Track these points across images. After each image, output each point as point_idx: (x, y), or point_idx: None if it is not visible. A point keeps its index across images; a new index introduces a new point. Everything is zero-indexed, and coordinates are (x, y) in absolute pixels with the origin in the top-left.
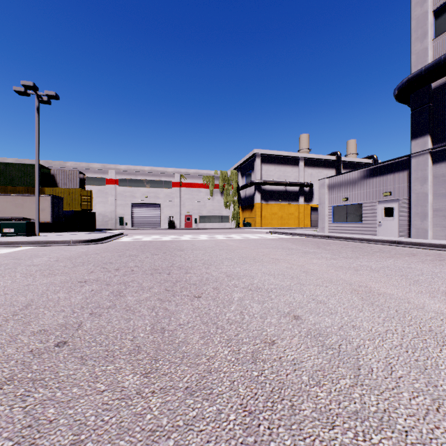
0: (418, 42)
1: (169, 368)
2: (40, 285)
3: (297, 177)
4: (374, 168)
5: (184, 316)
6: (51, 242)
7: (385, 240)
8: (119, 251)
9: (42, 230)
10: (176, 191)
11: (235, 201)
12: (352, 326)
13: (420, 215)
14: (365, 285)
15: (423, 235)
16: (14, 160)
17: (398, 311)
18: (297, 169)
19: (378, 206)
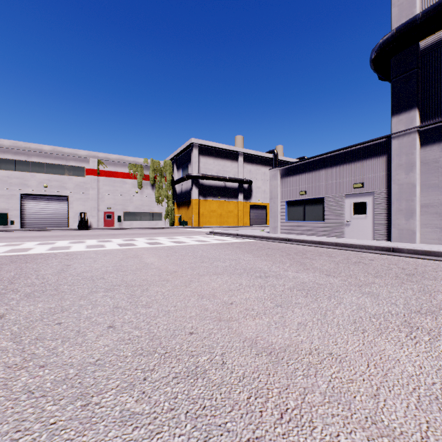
0: None
1: None
2: None
3: (236, 173)
4: (340, 154)
5: None
6: None
7: (372, 246)
8: None
9: None
10: (92, 181)
11: (169, 196)
12: None
13: (405, 212)
14: None
15: (409, 238)
16: None
17: None
18: (237, 165)
19: (346, 201)
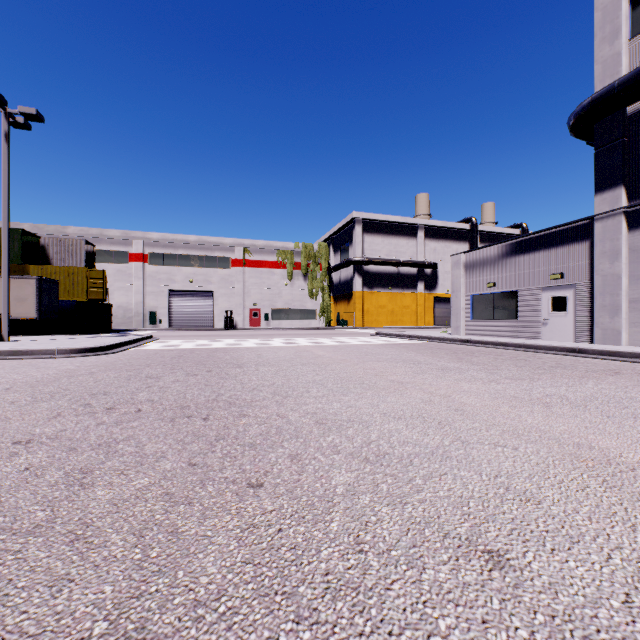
0: (606, 45)
1: None
2: None
3: (414, 253)
4: (536, 238)
5: (213, 560)
6: (22, 352)
7: (557, 347)
8: (132, 369)
9: (23, 331)
10: (237, 273)
11: (324, 288)
12: None
13: (609, 309)
14: (587, 442)
15: (613, 340)
16: None
17: None
18: (415, 242)
19: (543, 295)
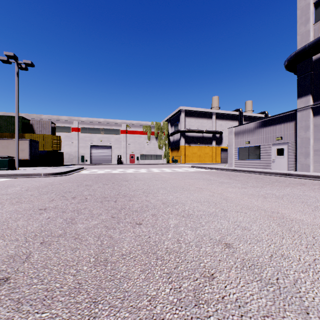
0: (302, 26)
1: (108, 316)
2: (5, 213)
3: (211, 127)
4: (269, 120)
5: (126, 244)
6: (27, 174)
7: (278, 173)
8: (78, 182)
9: (22, 165)
10: (123, 137)
11: (166, 144)
12: (281, 255)
13: (304, 154)
14: (277, 211)
15: (306, 169)
16: (2, 113)
17: (315, 237)
18: (211, 121)
19: (272, 148)
